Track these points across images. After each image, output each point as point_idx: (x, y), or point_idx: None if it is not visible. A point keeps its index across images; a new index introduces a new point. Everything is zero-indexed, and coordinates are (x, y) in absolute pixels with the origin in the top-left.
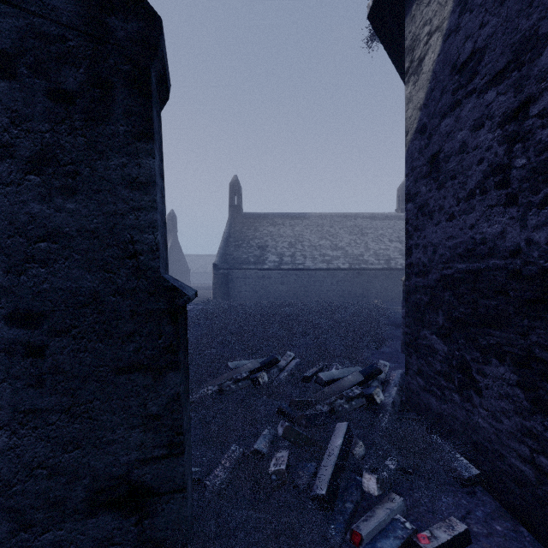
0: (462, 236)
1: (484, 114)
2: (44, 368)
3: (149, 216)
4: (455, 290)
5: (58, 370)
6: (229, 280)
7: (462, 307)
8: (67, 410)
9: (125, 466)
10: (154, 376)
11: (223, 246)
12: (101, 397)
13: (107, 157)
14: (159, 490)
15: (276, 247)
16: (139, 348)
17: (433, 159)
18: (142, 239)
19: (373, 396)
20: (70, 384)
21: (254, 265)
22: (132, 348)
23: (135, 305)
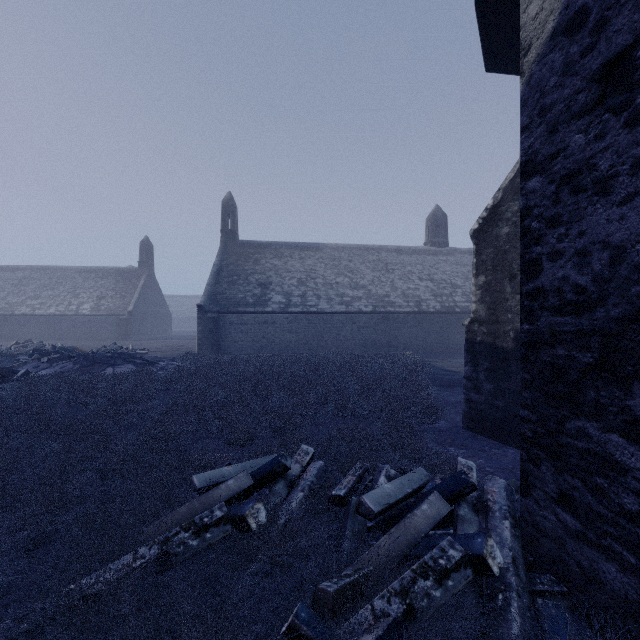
0: None
1: None
2: None
3: None
4: None
5: None
6: (220, 326)
7: None
8: None
9: None
10: None
11: (212, 282)
12: None
13: None
14: None
15: (283, 284)
16: None
17: (612, 68)
18: None
19: (486, 559)
20: None
21: (254, 308)
22: None
23: None
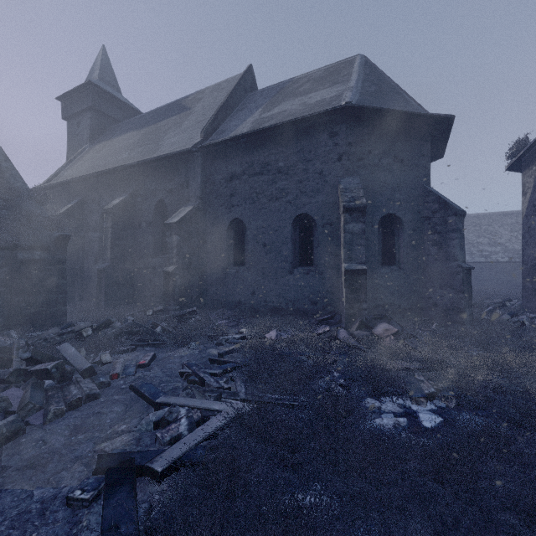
0: (534, 253)
1: None
2: None
3: None
4: (533, 269)
5: None
6: None
7: (534, 273)
8: None
9: None
10: None
11: None
12: None
13: None
14: None
15: None
16: None
17: (528, 228)
18: None
19: (505, 303)
20: None
21: None
22: None
23: None
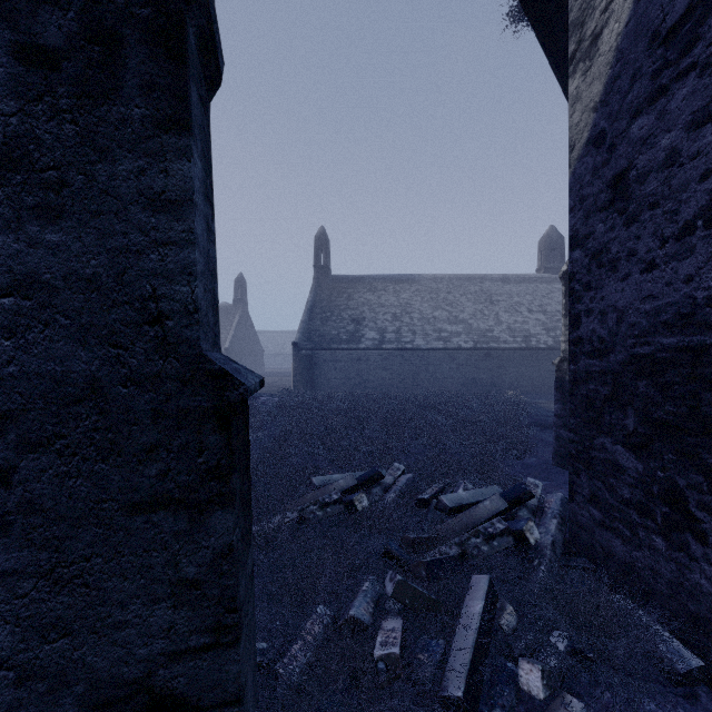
0: (671, 295)
1: (711, 100)
2: (9, 504)
3: (182, 255)
4: (658, 378)
5: (33, 507)
6: (314, 364)
7: (671, 404)
8: (47, 573)
9: (143, 663)
10: (191, 516)
11: (305, 319)
12: (104, 552)
13: (113, 159)
14: (199, 702)
15: (376, 319)
16: (166, 470)
17: (618, 181)
18: (171, 293)
19: (524, 533)
20: (53, 531)
21: (347, 344)
22: (154, 472)
23: (160, 400)
